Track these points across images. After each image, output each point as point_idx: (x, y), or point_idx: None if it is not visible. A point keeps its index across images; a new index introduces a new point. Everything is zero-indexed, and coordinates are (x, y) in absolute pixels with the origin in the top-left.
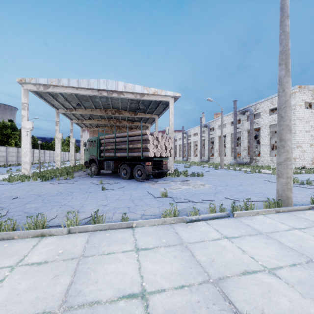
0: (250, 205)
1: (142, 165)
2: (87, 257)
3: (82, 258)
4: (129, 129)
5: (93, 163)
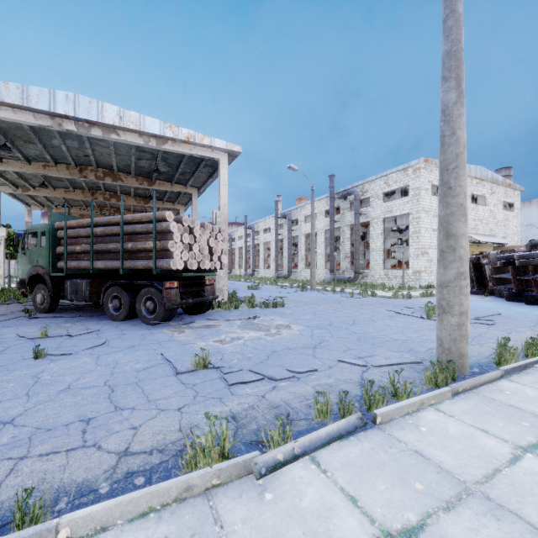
0: (403, 385)
1: (155, 288)
2: None
3: None
4: None
5: (41, 283)
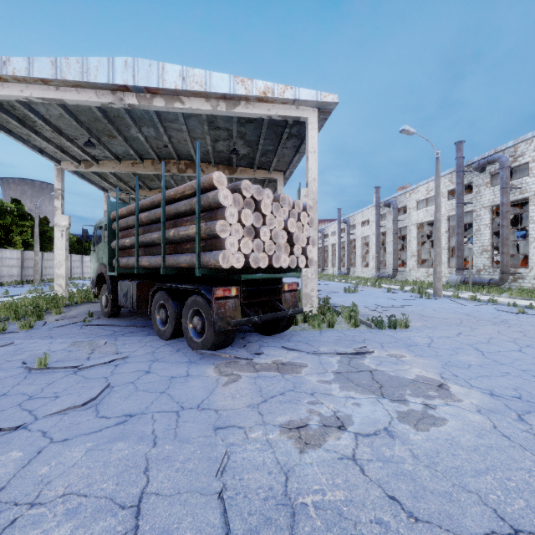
0: None
1: (203, 298)
2: None
3: None
4: None
5: (105, 284)
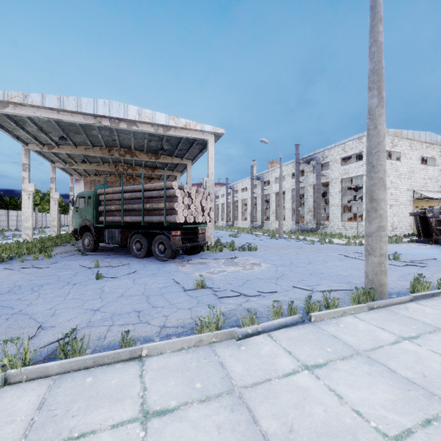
0: (333, 301)
1: (165, 236)
2: None
3: None
4: (148, 180)
5: (87, 232)
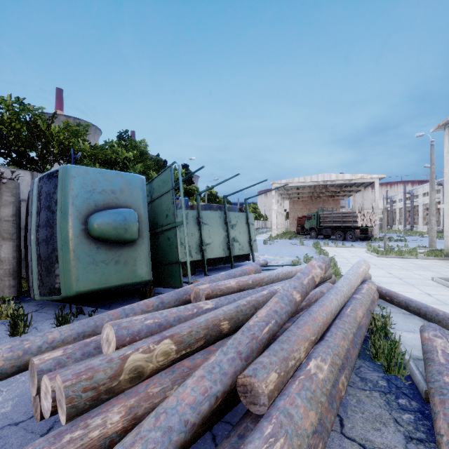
0: (406, 246)
1: (352, 231)
2: (346, 249)
3: (345, 248)
4: (330, 197)
5: (313, 230)
